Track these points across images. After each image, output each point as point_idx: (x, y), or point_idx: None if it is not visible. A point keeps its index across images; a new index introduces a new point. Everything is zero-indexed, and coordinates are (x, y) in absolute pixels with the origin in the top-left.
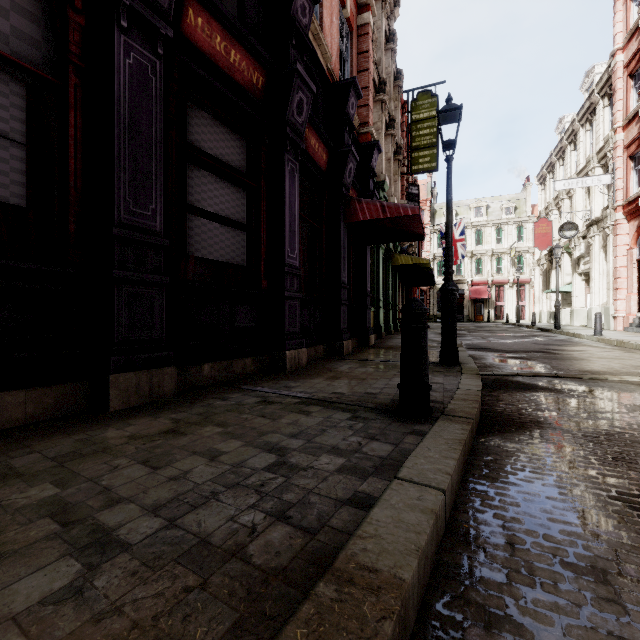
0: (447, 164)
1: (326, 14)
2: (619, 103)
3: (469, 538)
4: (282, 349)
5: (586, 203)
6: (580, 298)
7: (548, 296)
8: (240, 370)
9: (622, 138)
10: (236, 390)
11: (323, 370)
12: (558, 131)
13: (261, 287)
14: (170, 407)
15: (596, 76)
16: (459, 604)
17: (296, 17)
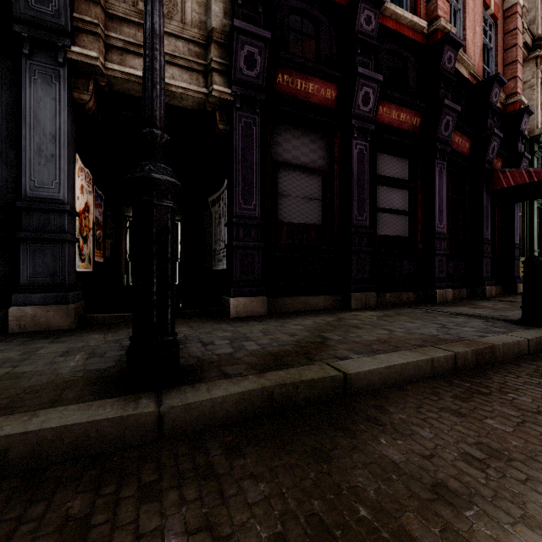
0: None
1: (469, 32)
2: None
3: (539, 357)
4: (433, 288)
5: None
6: None
7: None
8: (405, 299)
9: None
10: (407, 307)
11: (466, 304)
12: None
13: (418, 249)
14: (377, 310)
15: None
16: (521, 362)
17: (444, 67)
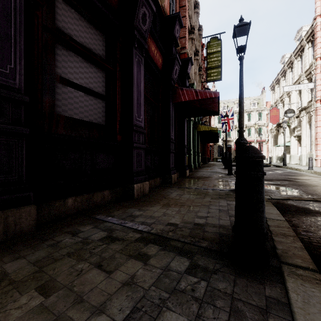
0: (240, 61)
1: None
2: (318, 44)
3: None
4: (131, 183)
5: (298, 99)
6: (295, 149)
7: (276, 148)
8: (99, 200)
9: (320, 63)
10: (90, 221)
11: (160, 197)
12: (281, 62)
13: (116, 140)
14: (16, 248)
15: (303, 32)
16: None
17: None
